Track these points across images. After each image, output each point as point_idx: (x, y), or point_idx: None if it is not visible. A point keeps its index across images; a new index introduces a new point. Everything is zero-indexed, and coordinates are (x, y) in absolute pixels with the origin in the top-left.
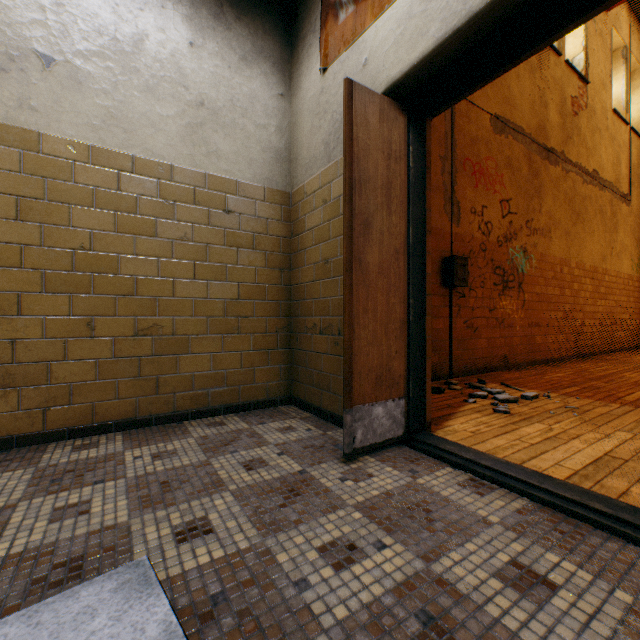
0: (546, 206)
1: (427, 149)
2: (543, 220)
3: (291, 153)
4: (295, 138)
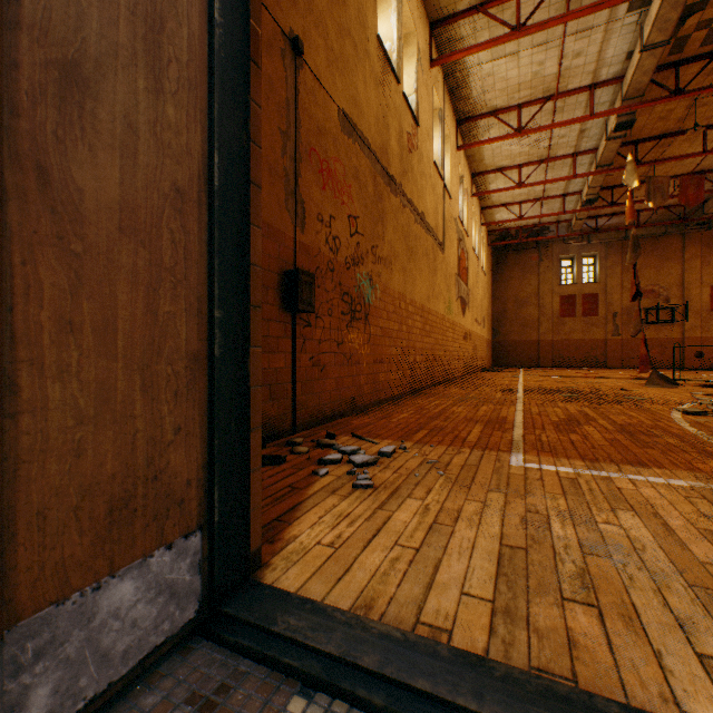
0: (389, 235)
1: (255, 26)
2: (386, 250)
3: None
4: None
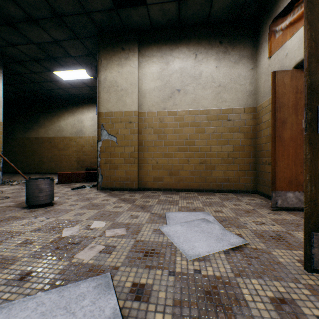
0: None
1: None
2: None
3: (256, 90)
4: (258, 84)
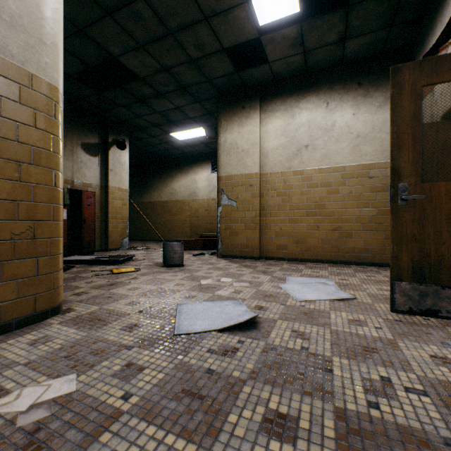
0: None
1: None
2: None
3: None
4: None
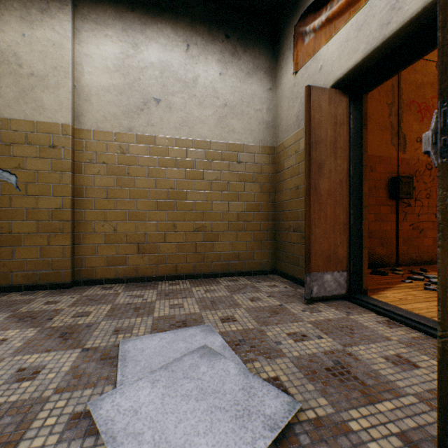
0: None
1: (364, 113)
2: None
3: (275, 122)
4: (278, 113)
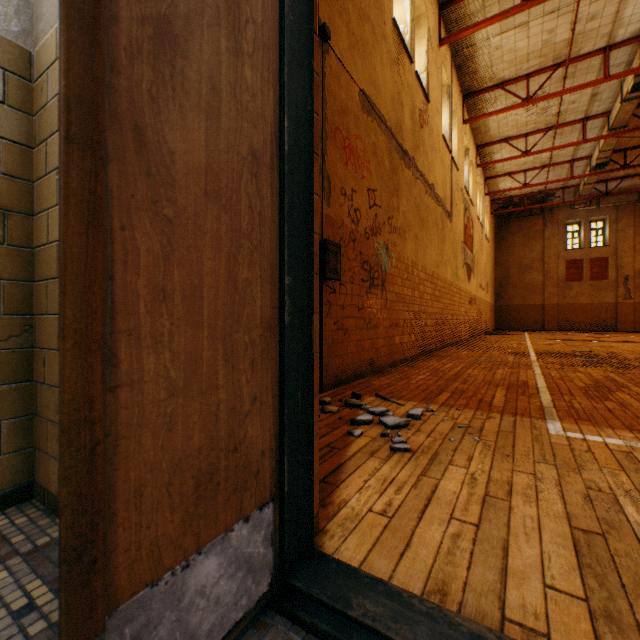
0: (403, 207)
1: None
2: (400, 220)
3: None
4: None
